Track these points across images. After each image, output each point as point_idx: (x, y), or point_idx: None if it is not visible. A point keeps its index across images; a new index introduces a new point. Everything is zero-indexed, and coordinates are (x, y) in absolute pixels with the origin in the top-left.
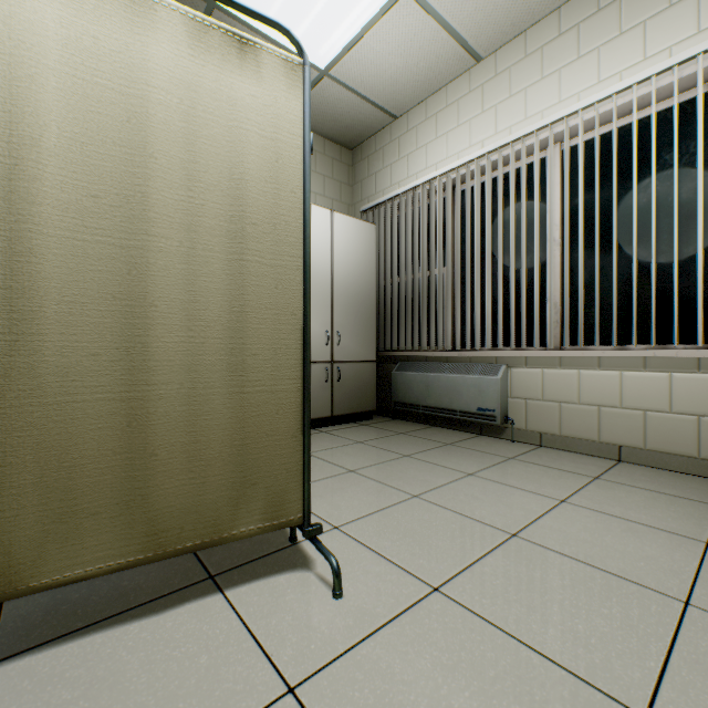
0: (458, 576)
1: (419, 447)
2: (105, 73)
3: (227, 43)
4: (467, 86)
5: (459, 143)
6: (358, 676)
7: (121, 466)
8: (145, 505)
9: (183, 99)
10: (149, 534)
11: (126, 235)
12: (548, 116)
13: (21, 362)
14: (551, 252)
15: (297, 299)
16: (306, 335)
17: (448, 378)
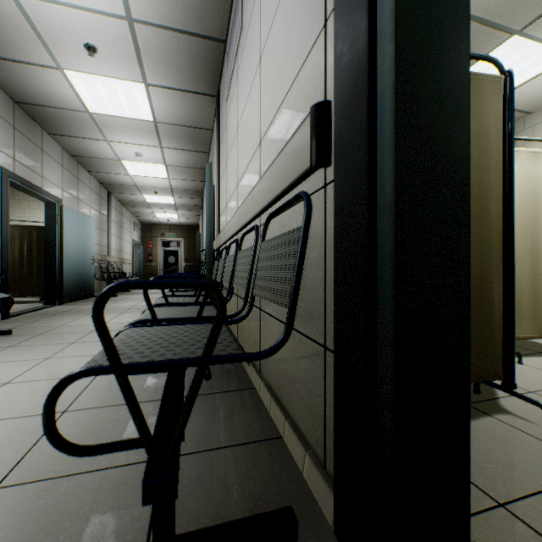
0: None
1: None
2: (526, 181)
3: None
4: None
5: None
6: None
7: (530, 305)
8: (538, 319)
9: None
10: (539, 329)
11: (531, 231)
12: None
13: None
14: None
15: None
16: None
17: None
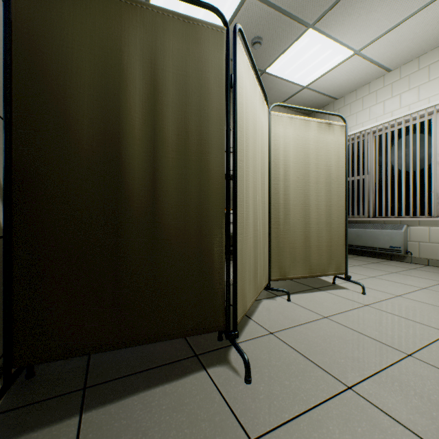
0: (405, 294)
1: (360, 263)
2: (300, 144)
3: (325, 126)
4: (382, 84)
5: (377, 112)
6: (384, 305)
7: (303, 250)
8: (309, 261)
9: (315, 145)
10: (309, 269)
11: (304, 186)
12: (432, 100)
13: (287, 221)
14: (434, 169)
15: (343, 201)
16: (346, 213)
17: (371, 231)
